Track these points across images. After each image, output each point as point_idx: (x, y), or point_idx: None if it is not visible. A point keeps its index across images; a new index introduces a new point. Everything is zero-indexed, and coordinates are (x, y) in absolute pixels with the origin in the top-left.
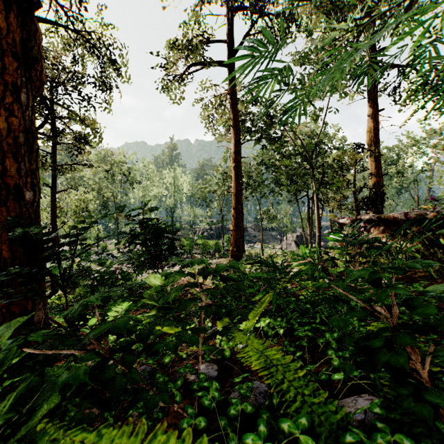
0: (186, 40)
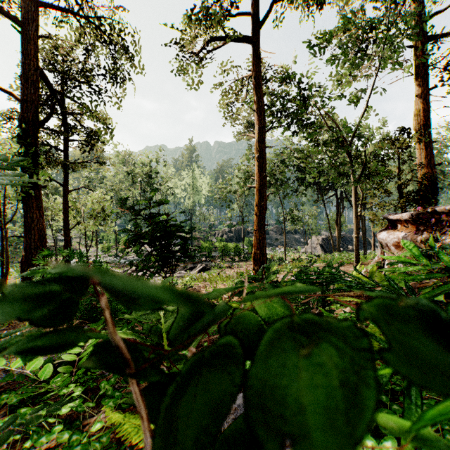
0: (202, 8)
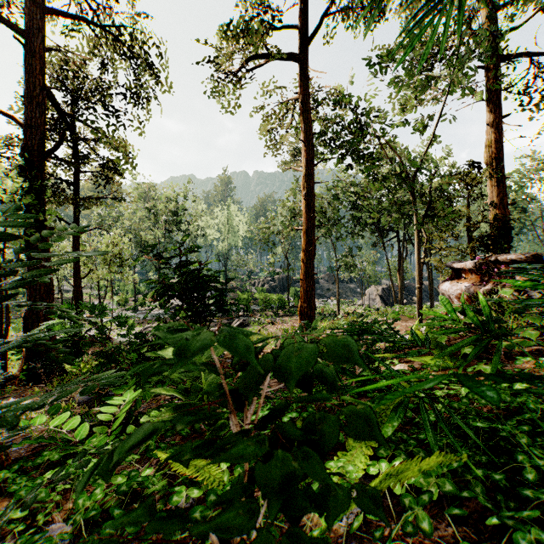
0: (240, 23)
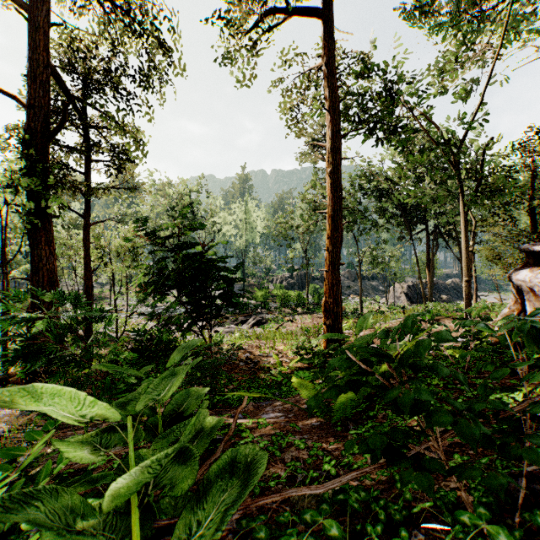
0: None
